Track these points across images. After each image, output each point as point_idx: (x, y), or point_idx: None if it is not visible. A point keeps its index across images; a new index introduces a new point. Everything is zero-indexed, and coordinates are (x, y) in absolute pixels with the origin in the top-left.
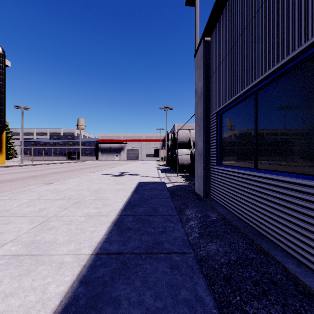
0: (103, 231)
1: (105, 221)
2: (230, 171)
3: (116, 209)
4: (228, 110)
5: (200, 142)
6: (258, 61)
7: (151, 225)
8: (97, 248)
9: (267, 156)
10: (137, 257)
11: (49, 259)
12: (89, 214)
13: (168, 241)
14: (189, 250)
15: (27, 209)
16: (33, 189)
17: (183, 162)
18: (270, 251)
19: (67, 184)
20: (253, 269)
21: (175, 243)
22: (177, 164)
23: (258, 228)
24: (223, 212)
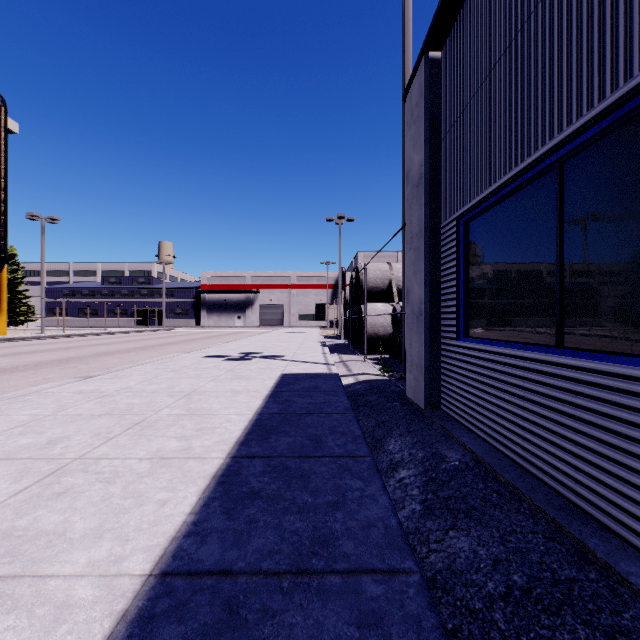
0: (189, 501)
1: (196, 473)
2: (491, 352)
3: (226, 441)
4: (484, 211)
5: (418, 286)
6: (570, 85)
7: (308, 484)
8: (167, 555)
9: (592, 316)
10: (269, 585)
11: (32, 591)
12: (161, 453)
13: (350, 533)
14: (406, 562)
15: (20, 441)
16: (49, 390)
17: (376, 331)
18: (612, 562)
19: (126, 379)
20: (580, 618)
21: (368, 538)
22: (365, 334)
23: (568, 493)
24: (476, 448)
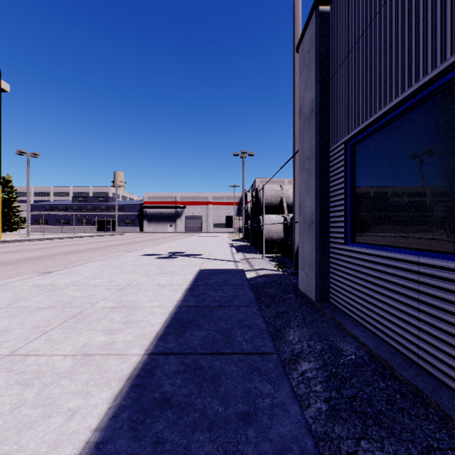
0: (98, 412)
1: (113, 373)
2: (381, 256)
3: (147, 335)
4: (372, 134)
5: (310, 199)
6: None
7: (219, 389)
8: None
9: None
10: None
11: None
12: (85, 348)
13: None
14: None
15: None
16: (13, 283)
17: (271, 236)
18: None
19: (76, 274)
20: None
21: None
22: (263, 238)
23: None
24: (368, 341)
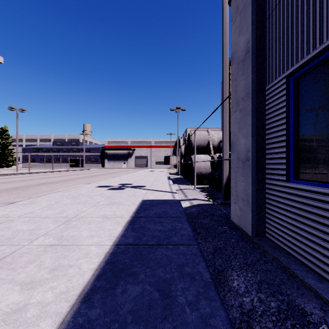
0: None
1: None
2: None
3: (70, 293)
4: (326, 60)
5: (245, 137)
6: None
7: None
8: None
9: None
10: None
11: None
12: None
13: None
14: None
15: None
16: None
17: (200, 171)
18: None
19: (35, 205)
20: None
21: None
22: (194, 173)
23: None
24: None
